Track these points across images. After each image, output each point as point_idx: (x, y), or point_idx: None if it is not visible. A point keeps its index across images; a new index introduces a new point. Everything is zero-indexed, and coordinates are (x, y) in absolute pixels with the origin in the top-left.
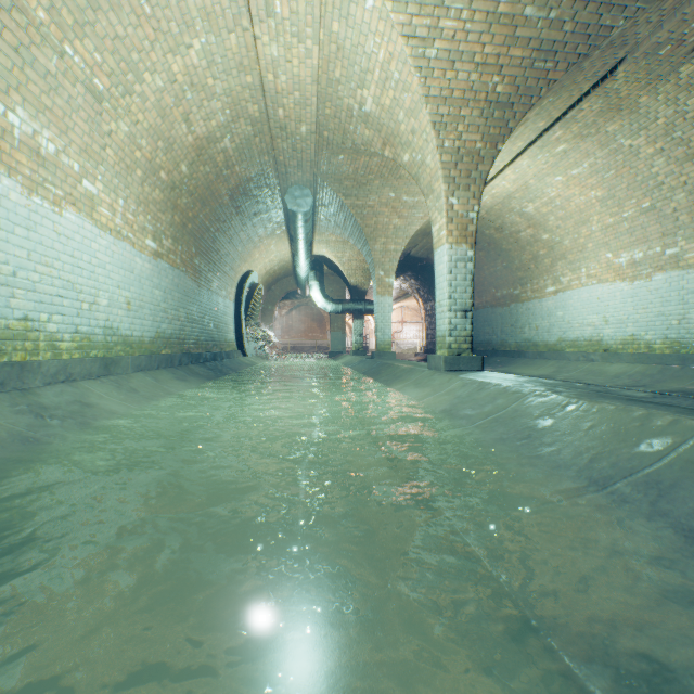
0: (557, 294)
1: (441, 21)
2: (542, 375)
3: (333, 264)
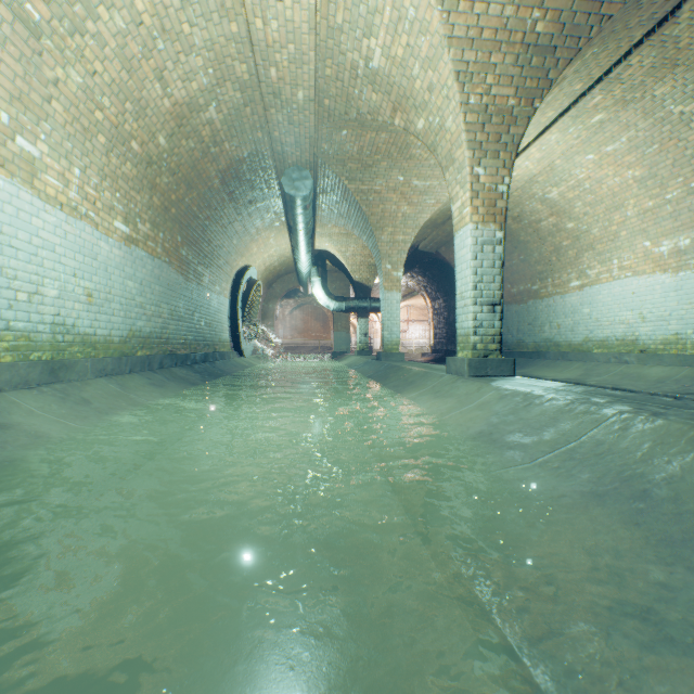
0: (583, 289)
1: None
2: (570, 379)
3: (336, 259)
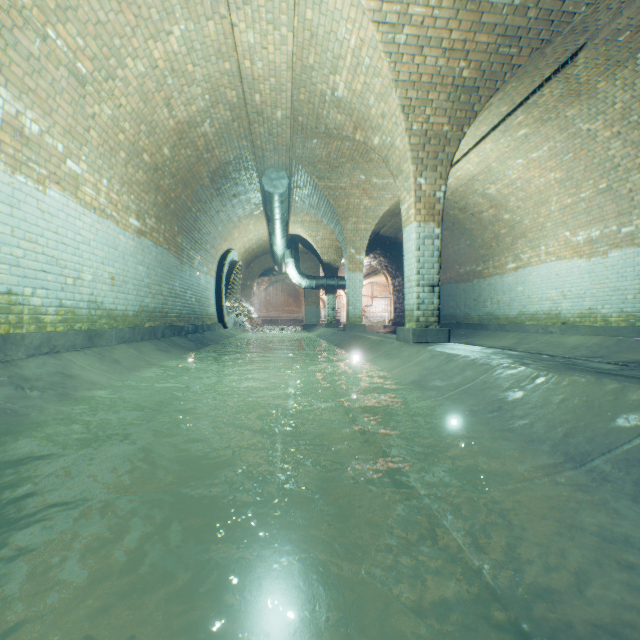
0: (518, 270)
1: (411, 7)
2: (504, 347)
3: (307, 242)
